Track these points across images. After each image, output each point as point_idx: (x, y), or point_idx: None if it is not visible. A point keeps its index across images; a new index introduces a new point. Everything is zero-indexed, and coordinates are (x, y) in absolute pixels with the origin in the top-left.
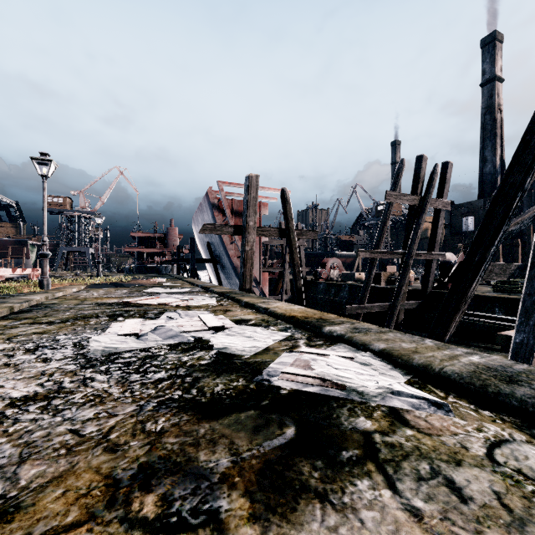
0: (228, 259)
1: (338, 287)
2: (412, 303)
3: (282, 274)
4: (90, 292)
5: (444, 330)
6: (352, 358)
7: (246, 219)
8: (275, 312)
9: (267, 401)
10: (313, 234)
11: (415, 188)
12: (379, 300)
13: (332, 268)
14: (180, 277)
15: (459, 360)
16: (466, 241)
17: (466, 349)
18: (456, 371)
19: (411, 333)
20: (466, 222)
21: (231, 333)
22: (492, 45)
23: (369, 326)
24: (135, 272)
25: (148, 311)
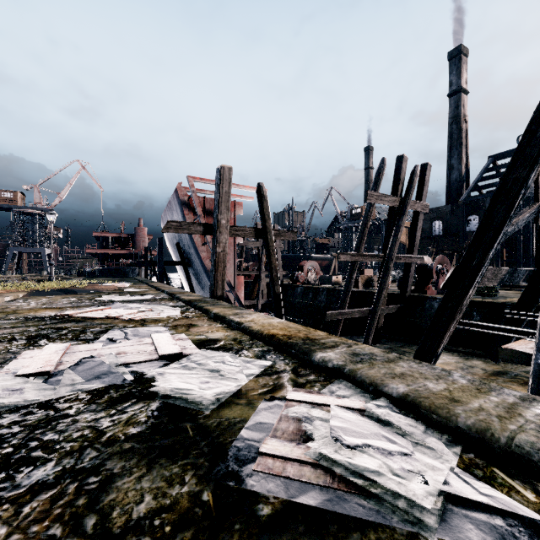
0: (200, 262)
1: (316, 291)
2: (392, 308)
3: (259, 277)
4: (27, 302)
5: (437, 342)
6: (362, 410)
7: (217, 216)
8: (250, 328)
9: None
10: (292, 235)
11: (395, 189)
12: (358, 304)
13: (309, 271)
14: (147, 282)
15: (524, 417)
16: (435, 244)
17: (515, 391)
18: (538, 446)
19: (390, 338)
20: (435, 227)
21: (189, 365)
22: (458, 58)
23: (370, 350)
24: (97, 275)
25: (88, 328)
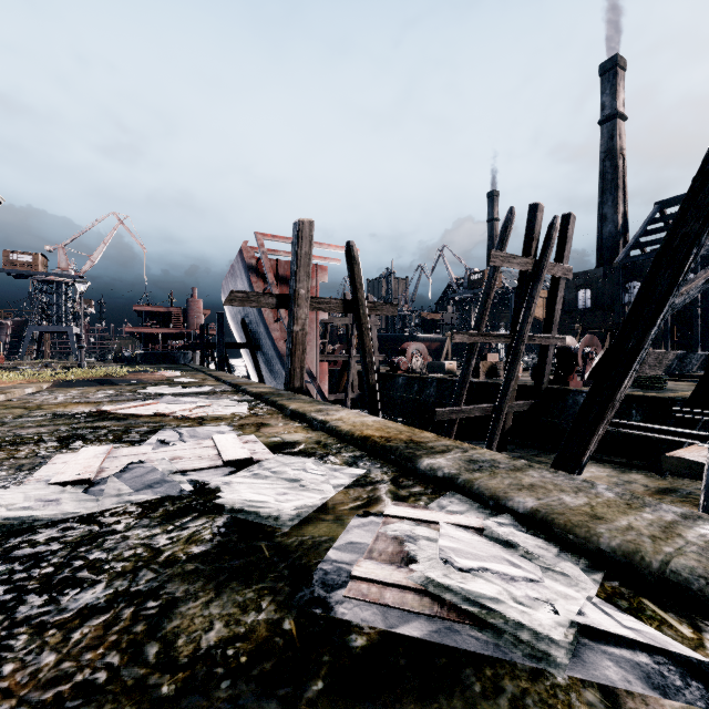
0: (271, 344)
1: (423, 382)
2: (523, 404)
3: (348, 364)
4: (54, 395)
5: (582, 448)
6: (480, 528)
7: (294, 285)
8: (337, 428)
9: (320, 683)
10: (392, 309)
11: (527, 248)
12: (478, 399)
13: (414, 356)
14: (203, 370)
15: (684, 538)
16: (582, 321)
17: (676, 507)
18: (698, 571)
19: (521, 445)
20: (582, 297)
21: (261, 473)
22: (613, 73)
23: (492, 456)
24: (139, 361)
25: (132, 428)
